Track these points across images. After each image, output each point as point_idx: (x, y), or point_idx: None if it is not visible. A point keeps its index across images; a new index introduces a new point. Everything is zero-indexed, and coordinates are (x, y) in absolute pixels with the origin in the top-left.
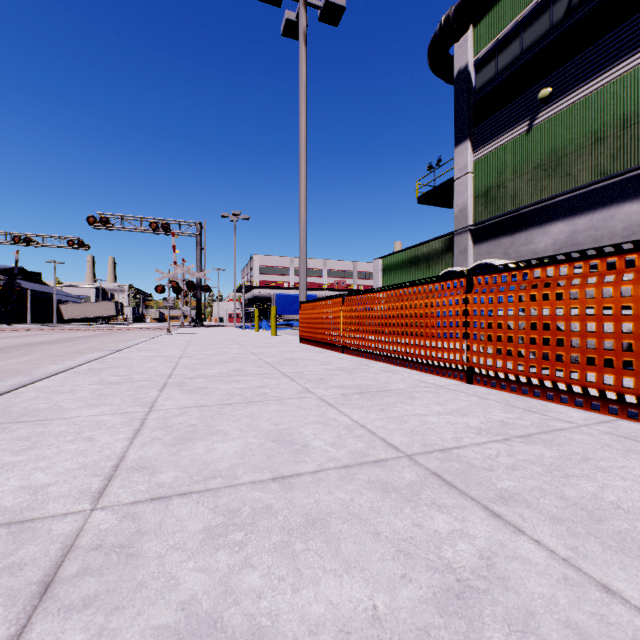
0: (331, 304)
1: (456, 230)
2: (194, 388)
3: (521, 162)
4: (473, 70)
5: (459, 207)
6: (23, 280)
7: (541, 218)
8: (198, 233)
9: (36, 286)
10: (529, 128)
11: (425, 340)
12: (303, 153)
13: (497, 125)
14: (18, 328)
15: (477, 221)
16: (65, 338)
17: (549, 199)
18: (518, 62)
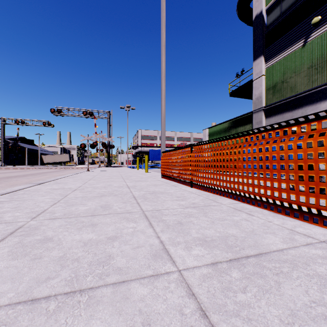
0: (182, 152)
1: (254, 110)
2: (35, 240)
3: (298, 65)
4: (265, 14)
5: (256, 96)
6: (24, 143)
7: (313, 99)
8: (108, 117)
9: (30, 146)
10: (304, 44)
11: (280, 182)
12: (163, 58)
13: (281, 45)
14: (16, 167)
15: (268, 104)
16: (34, 173)
17: (319, 86)
18: (296, 4)
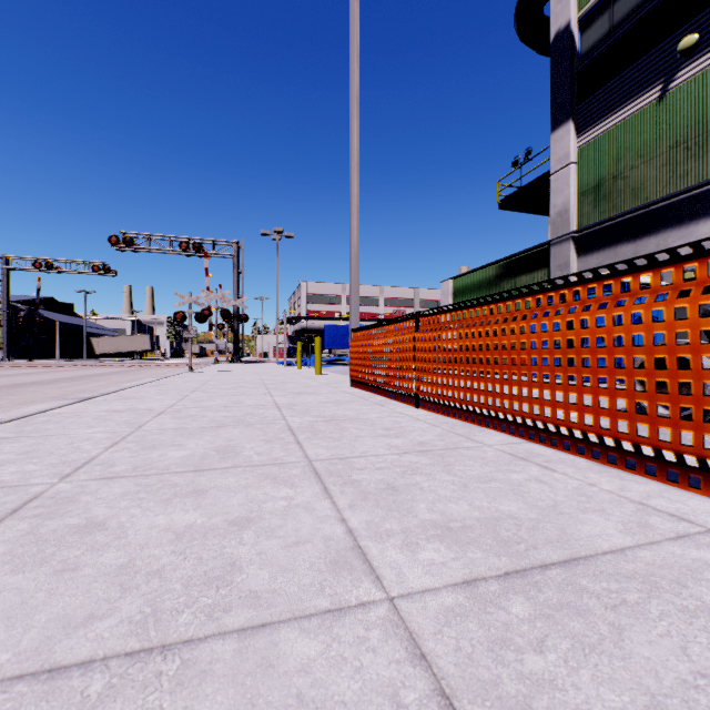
0: (396, 330)
1: (553, 239)
2: (66, 528)
3: (650, 141)
4: (577, 29)
5: (557, 209)
6: (53, 312)
7: (681, 215)
8: (235, 254)
9: (66, 318)
10: (662, 94)
11: (613, 397)
12: (355, 125)
13: (613, 96)
14: (34, 364)
15: (583, 226)
16: (73, 376)
17: (695, 187)
18: (645, 7)
